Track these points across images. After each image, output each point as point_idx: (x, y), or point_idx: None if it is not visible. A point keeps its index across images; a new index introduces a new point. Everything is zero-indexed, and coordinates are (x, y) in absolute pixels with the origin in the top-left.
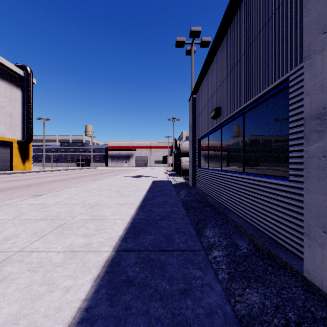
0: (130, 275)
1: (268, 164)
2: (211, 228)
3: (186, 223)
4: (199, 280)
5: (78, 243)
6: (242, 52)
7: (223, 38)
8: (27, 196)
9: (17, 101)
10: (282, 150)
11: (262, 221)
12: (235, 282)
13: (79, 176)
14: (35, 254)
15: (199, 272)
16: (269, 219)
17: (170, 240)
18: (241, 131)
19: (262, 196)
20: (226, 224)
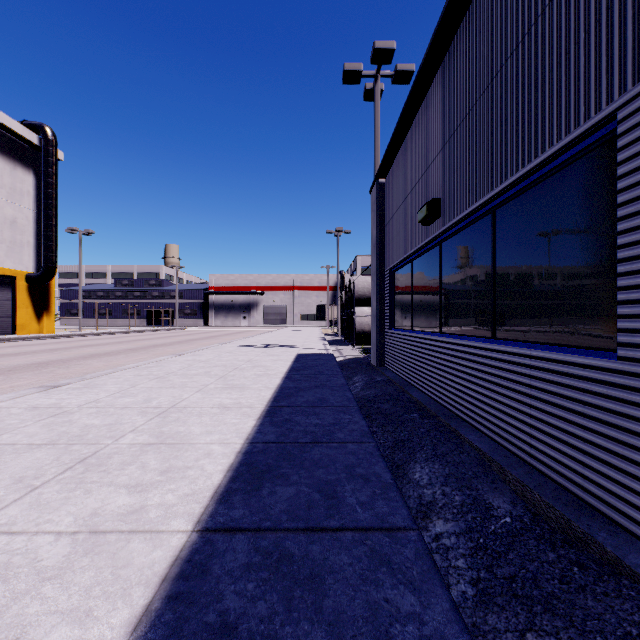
0: (230, 607)
1: (556, 319)
2: (425, 463)
3: (370, 453)
4: (412, 624)
5: (113, 509)
6: (493, 72)
7: (445, 50)
8: (28, 390)
9: (26, 196)
10: (593, 287)
11: (542, 449)
12: (496, 611)
13: (150, 344)
14: (0, 542)
15: (408, 596)
16: (560, 447)
17: (333, 499)
18: (489, 247)
19: (544, 392)
20: (456, 452)
